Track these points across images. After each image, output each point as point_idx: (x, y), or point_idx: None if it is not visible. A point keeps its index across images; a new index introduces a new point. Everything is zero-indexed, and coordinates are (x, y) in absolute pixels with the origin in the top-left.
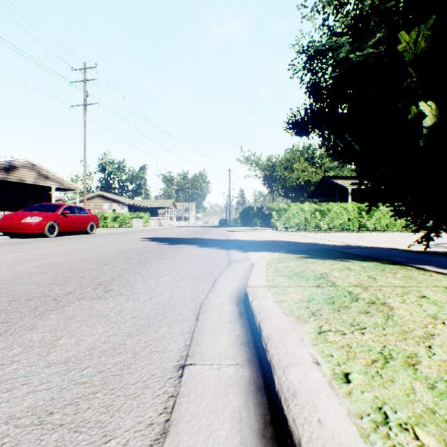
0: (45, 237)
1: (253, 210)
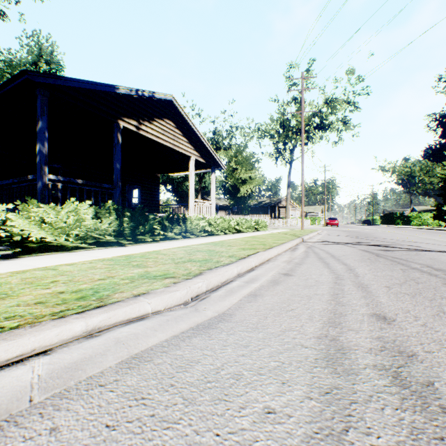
0: (337, 226)
1: (396, 215)
